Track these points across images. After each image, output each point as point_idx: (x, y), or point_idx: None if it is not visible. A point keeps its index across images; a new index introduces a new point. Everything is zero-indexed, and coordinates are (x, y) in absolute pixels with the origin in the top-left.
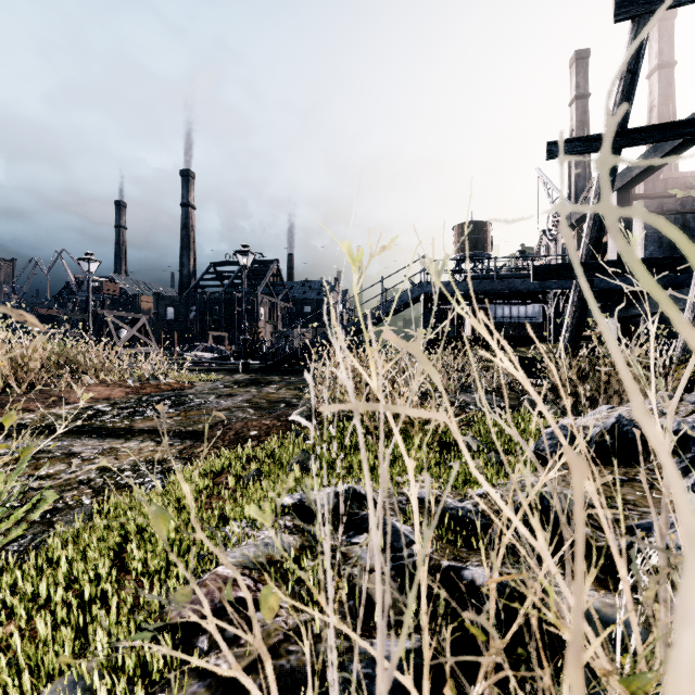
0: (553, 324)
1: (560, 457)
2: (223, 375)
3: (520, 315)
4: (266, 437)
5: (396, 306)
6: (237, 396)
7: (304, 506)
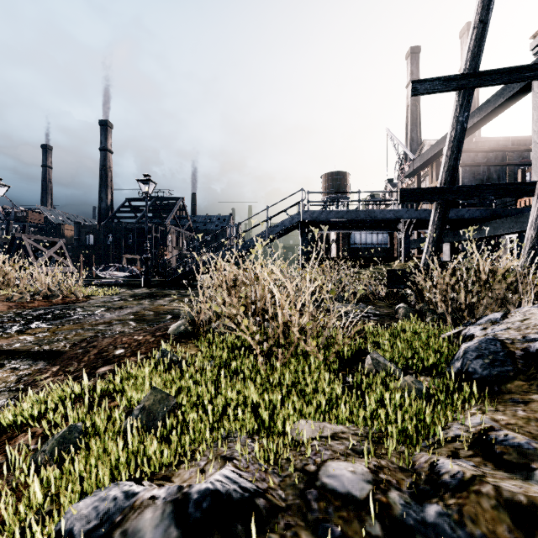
0: (403, 246)
1: (503, 383)
2: (125, 289)
3: (373, 242)
4: (129, 357)
5: (279, 231)
6: (126, 309)
7: None
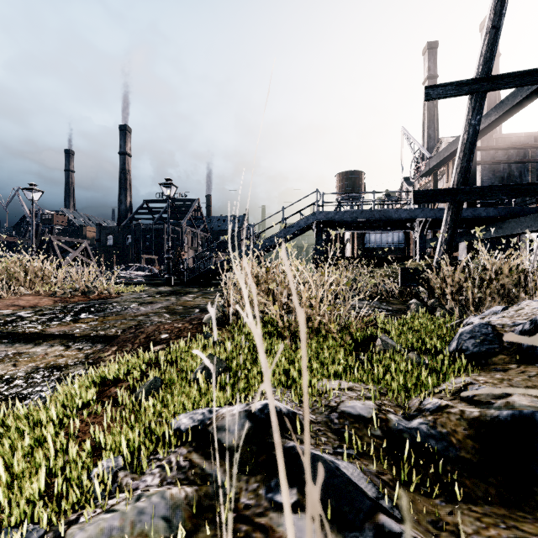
0: (418, 246)
1: (489, 357)
2: (149, 287)
3: (388, 242)
4: (176, 339)
5: (295, 231)
6: (157, 304)
7: (207, 432)
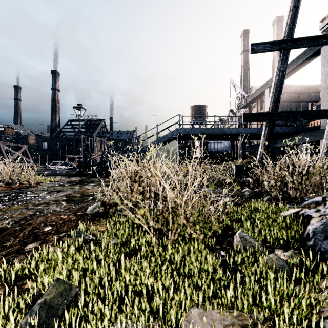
0: (241, 150)
1: None
2: (64, 178)
3: (222, 148)
4: (53, 235)
5: (165, 140)
6: (62, 192)
7: None
